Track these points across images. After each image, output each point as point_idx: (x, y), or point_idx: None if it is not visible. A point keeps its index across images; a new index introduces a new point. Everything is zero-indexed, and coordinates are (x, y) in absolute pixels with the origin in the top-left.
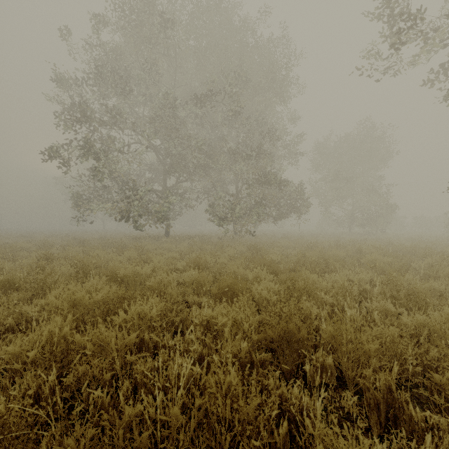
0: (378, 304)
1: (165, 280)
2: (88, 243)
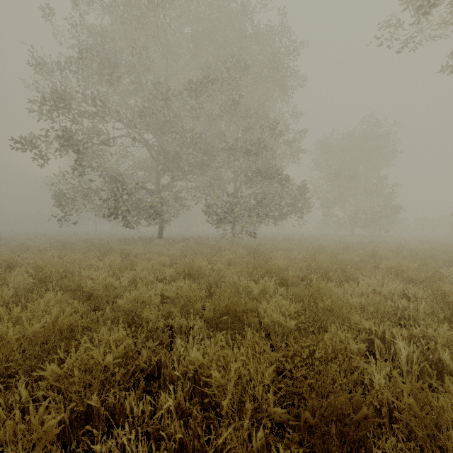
0: (435, 333)
1: (143, 297)
2: (70, 246)
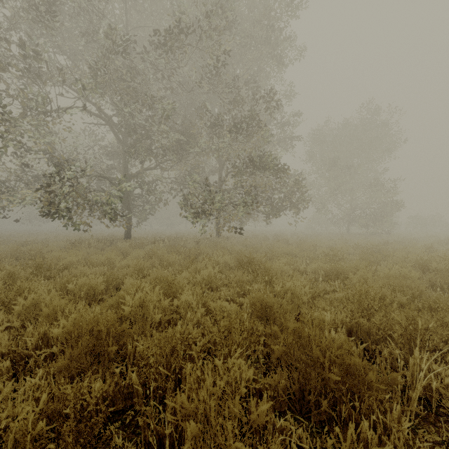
0: None
1: None
2: None
